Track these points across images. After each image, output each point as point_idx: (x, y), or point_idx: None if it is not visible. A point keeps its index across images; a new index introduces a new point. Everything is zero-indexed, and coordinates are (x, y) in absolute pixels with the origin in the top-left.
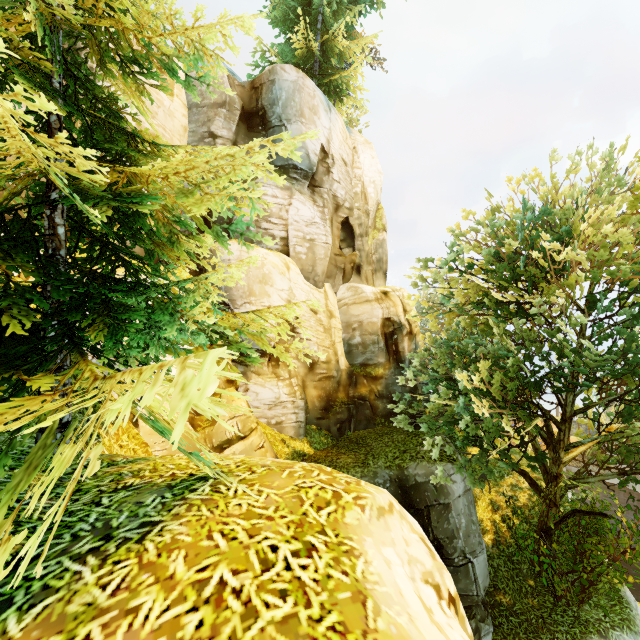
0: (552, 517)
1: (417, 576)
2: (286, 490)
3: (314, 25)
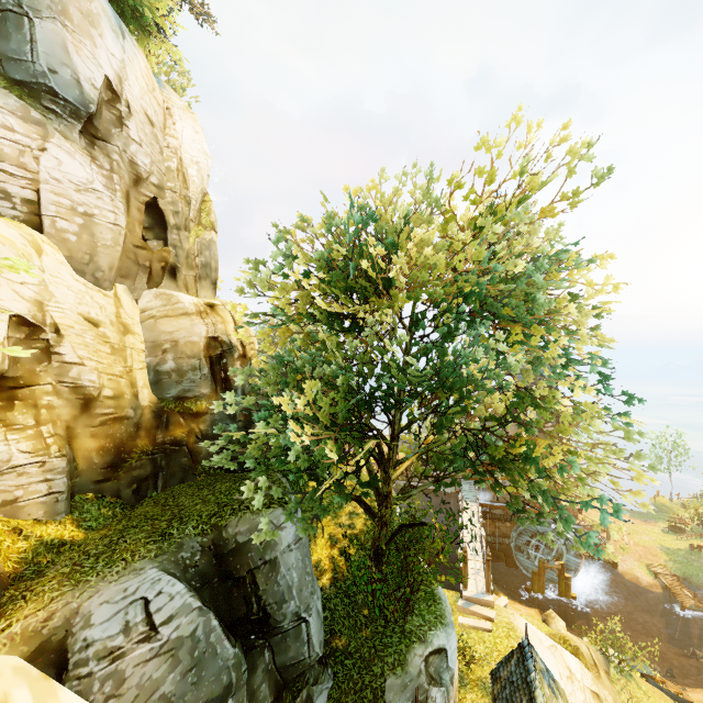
0: (383, 538)
1: None
2: None
3: None
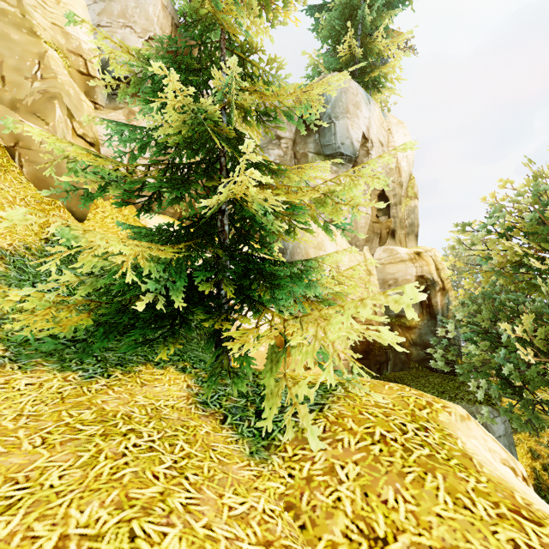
0: None
1: (497, 459)
2: (394, 396)
3: (355, 33)
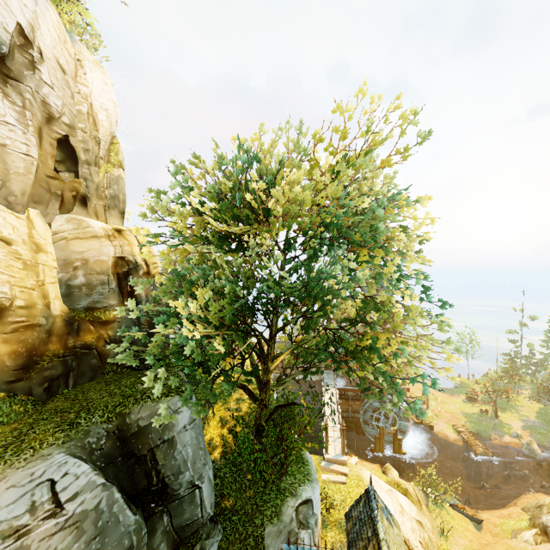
0: (264, 417)
1: None
2: None
3: None
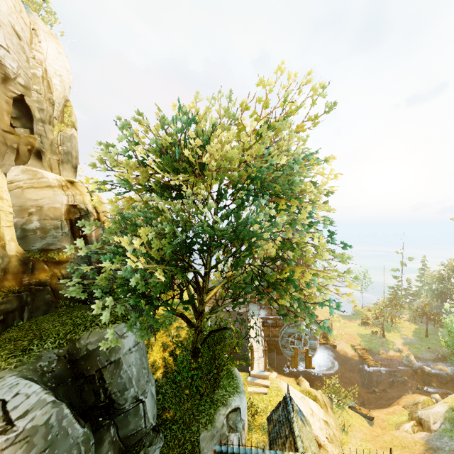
0: (199, 340)
1: None
2: None
3: None
